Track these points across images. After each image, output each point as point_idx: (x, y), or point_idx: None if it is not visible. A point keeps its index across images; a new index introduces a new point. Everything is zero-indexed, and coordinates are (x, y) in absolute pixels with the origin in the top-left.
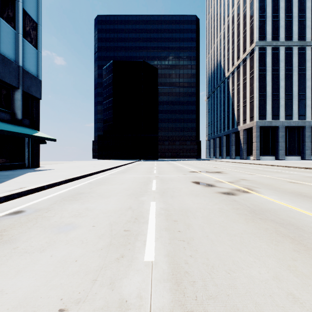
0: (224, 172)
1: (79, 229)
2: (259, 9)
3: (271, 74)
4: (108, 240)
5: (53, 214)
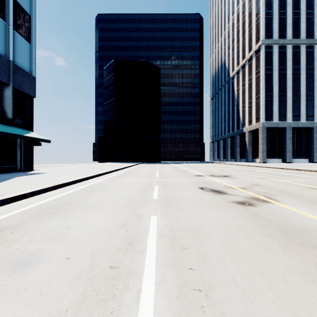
0: (233, 176)
1: (45, 264)
2: (265, 6)
3: (278, 74)
4: (82, 289)
5: (20, 236)
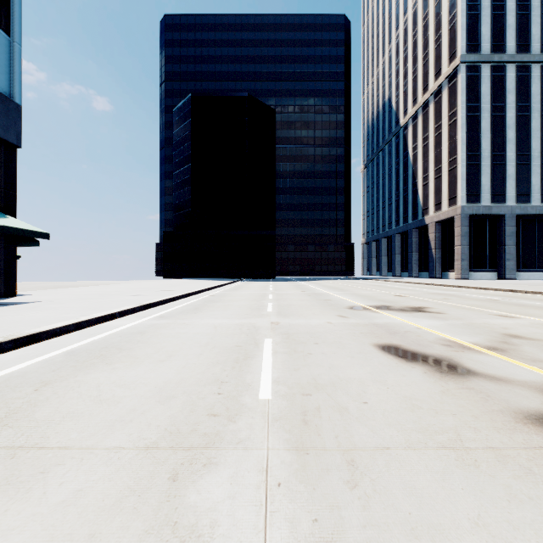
0: (433, 309)
1: None
2: None
3: (490, 117)
4: None
5: None
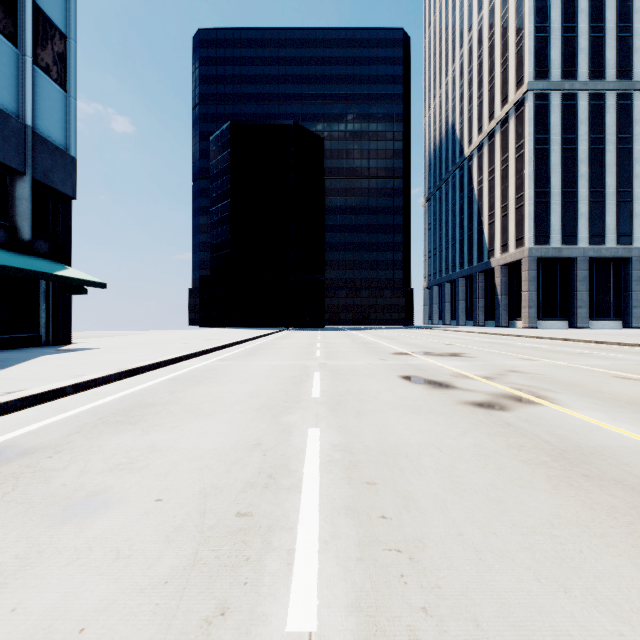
0: (469, 354)
1: (118, 510)
2: (536, 15)
3: (560, 150)
4: (189, 549)
5: (65, 463)
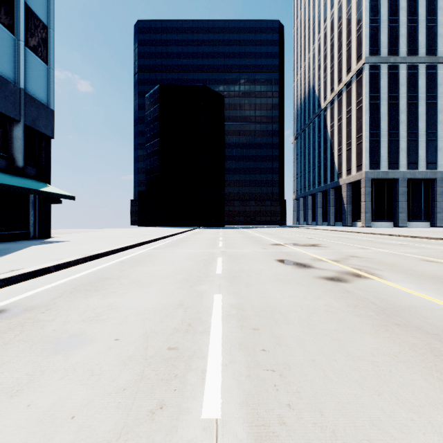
0: (323, 245)
1: (90, 345)
2: (370, 11)
3: (387, 104)
4: (138, 369)
5: (54, 317)
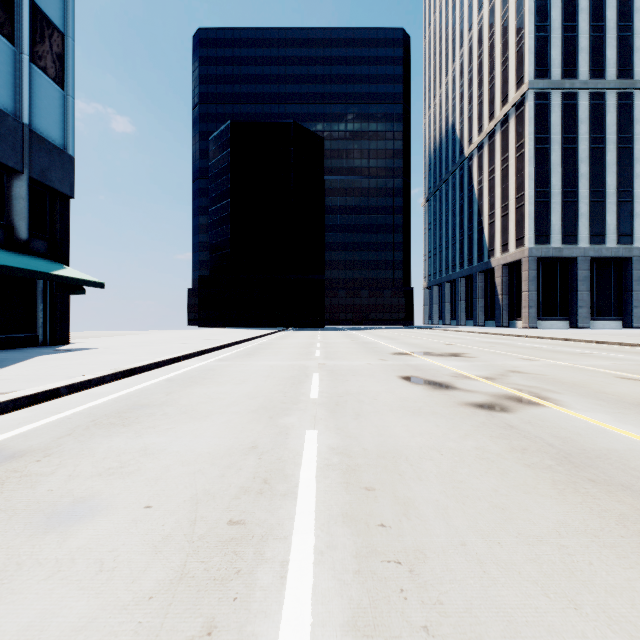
0: (469, 354)
1: (105, 517)
2: (536, 14)
3: (560, 150)
4: (177, 560)
5: (54, 468)
